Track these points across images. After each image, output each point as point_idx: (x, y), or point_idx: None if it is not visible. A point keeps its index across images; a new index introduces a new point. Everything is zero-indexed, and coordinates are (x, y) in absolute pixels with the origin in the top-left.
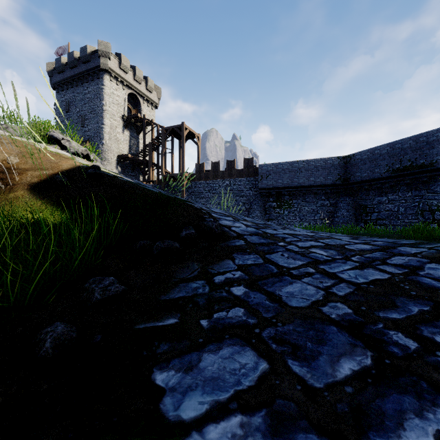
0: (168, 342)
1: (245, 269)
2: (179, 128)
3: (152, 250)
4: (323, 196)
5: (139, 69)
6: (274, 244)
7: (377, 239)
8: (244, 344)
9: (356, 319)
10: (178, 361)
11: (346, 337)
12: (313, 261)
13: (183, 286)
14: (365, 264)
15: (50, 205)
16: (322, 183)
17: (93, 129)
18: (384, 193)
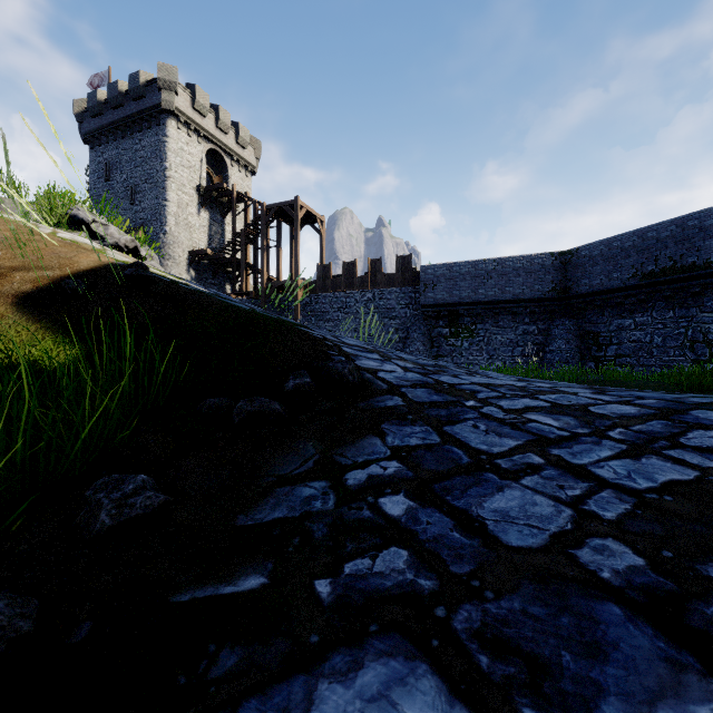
0: (239, 642)
1: (405, 455)
2: (291, 207)
3: (231, 416)
4: (527, 318)
5: (224, 111)
6: (458, 404)
7: (641, 394)
8: (413, 654)
9: (660, 584)
10: (257, 706)
11: (650, 639)
12: (536, 440)
13: (283, 493)
14: (639, 446)
15: (52, 332)
16: (526, 296)
17: (150, 208)
18: (628, 313)
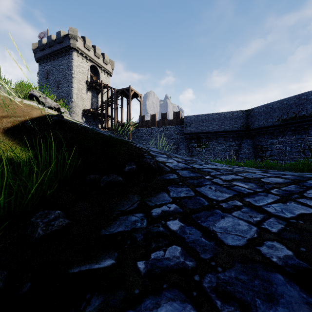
0: (100, 293)
1: (179, 201)
2: (127, 90)
3: (99, 183)
4: (231, 139)
5: (98, 48)
6: (202, 177)
7: (284, 173)
8: (184, 299)
9: (300, 264)
10: None
11: (298, 292)
12: (238, 194)
13: (123, 219)
14: (285, 197)
15: (19, 145)
16: (230, 129)
17: (65, 91)
18: (275, 136)
